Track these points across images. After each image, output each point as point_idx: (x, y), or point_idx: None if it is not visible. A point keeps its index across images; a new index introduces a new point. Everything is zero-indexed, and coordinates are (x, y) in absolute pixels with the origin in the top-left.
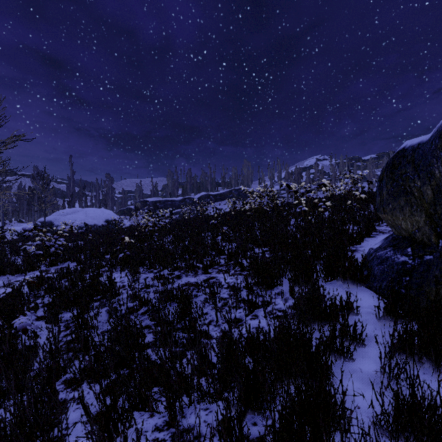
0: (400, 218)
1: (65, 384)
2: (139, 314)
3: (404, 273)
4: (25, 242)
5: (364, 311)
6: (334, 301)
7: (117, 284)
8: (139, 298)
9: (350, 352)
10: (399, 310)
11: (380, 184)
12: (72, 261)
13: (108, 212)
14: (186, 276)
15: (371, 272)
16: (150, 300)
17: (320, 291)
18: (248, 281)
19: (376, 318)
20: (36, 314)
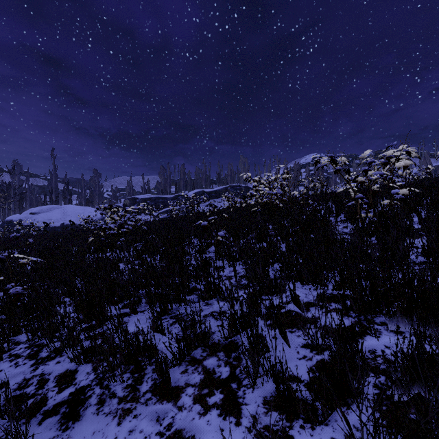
0: None
1: None
2: None
3: None
4: None
5: None
6: None
7: None
8: None
9: None
10: None
11: None
12: None
13: (90, 210)
14: (99, 406)
15: None
16: None
17: None
18: None
19: None
20: None
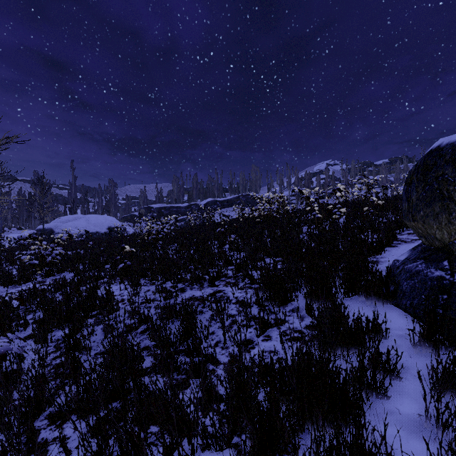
0: (435, 227)
1: (49, 419)
2: (138, 333)
3: (440, 290)
4: (23, 250)
5: (394, 333)
6: (360, 323)
7: (116, 298)
8: (139, 315)
9: (384, 388)
10: (438, 335)
11: (408, 188)
12: (69, 271)
13: (111, 219)
14: (191, 289)
15: (398, 287)
16: (150, 318)
17: (343, 311)
18: (258, 295)
19: (409, 343)
20: (26, 332)
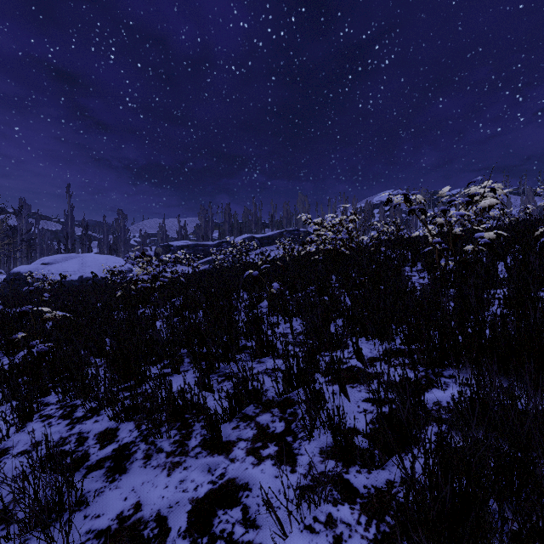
0: None
1: None
2: None
3: None
4: None
5: None
6: None
7: None
8: None
9: None
10: None
11: None
12: None
13: (115, 259)
14: (145, 460)
15: None
16: None
17: None
18: None
19: None
20: None
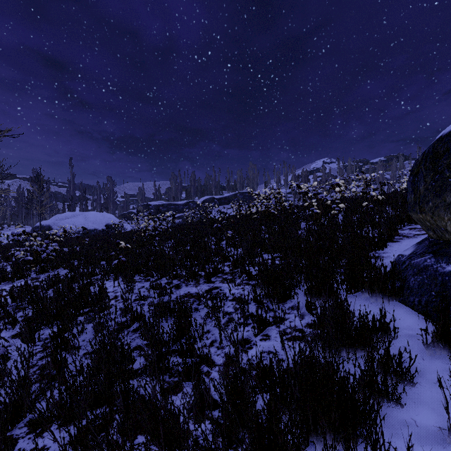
0: (446, 218)
1: (29, 426)
2: (130, 331)
3: None
4: (20, 247)
5: (402, 333)
6: (367, 322)
7: (109, 295)
8: (131, 312)
9: (397, 395)
10: None
11: (415, 179)
12: (64, 268)
13: (109, 216)
14: (186, 286)
15: (405, 283)
16: (143, 316)
17: (349, 308)
18: (256, 292)
19: (420, 344)
20: (14, 330)
